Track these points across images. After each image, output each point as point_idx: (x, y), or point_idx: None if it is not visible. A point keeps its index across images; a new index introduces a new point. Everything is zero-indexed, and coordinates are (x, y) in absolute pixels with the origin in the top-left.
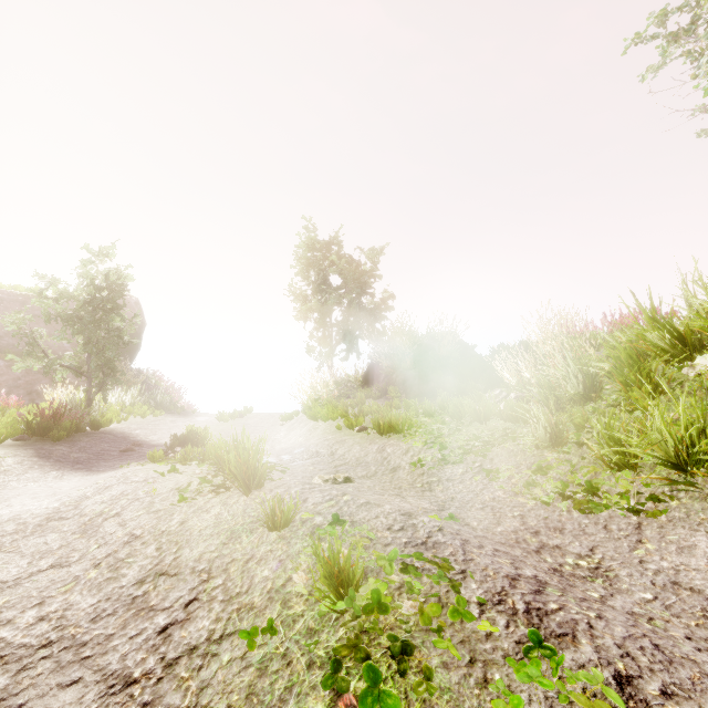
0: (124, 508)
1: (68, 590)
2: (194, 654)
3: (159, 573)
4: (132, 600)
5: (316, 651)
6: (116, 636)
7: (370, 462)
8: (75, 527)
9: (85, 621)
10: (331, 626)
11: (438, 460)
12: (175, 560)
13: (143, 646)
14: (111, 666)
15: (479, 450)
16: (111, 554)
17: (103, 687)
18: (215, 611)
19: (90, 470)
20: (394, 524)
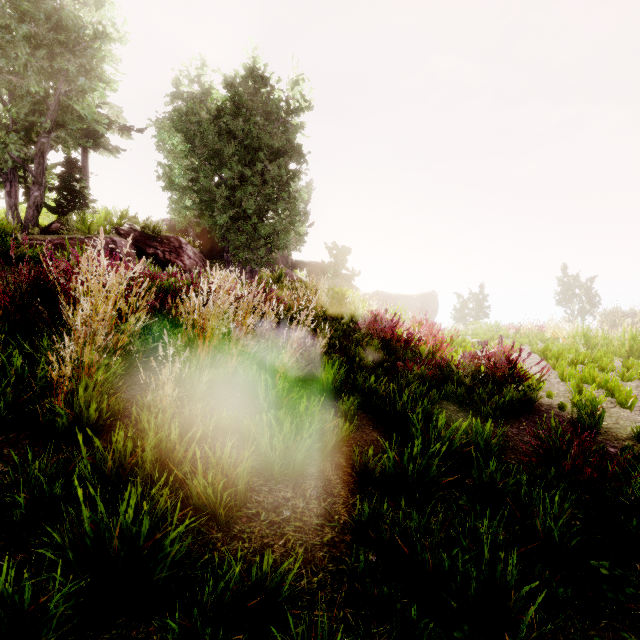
0: None
1: None
2: None
3: None
4: None
5: None
6: None
7: None
8: None
9: None
10: None
11: None
12: None
13: None
14: None
15: None
16: None
17: None
18: None
19: None
20: None
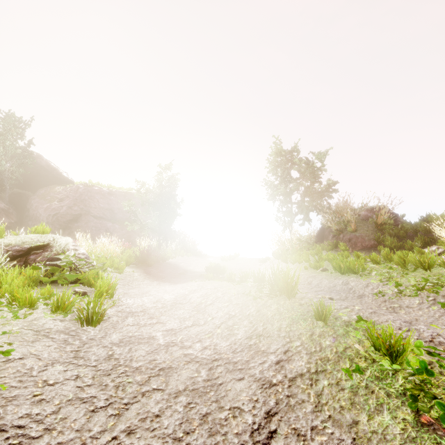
0: (214, 301)
1: (210, 336)
2: (303, 377)
3: (258, 335)
4: (249, 346)
5: (388, 388)
6: (251, 362)
7: (339, 291)
8: (191, 308)
9: (229, 352)
10: (391, 377)
11: (395, 293)
12: (264, 329)
13: (270, 369)
14: (256, 375)
15: (431, 289)
16: (223, 322)
17: (258, 384)
18: (304, 358)
19: (170, 282)
20: (402, 327)
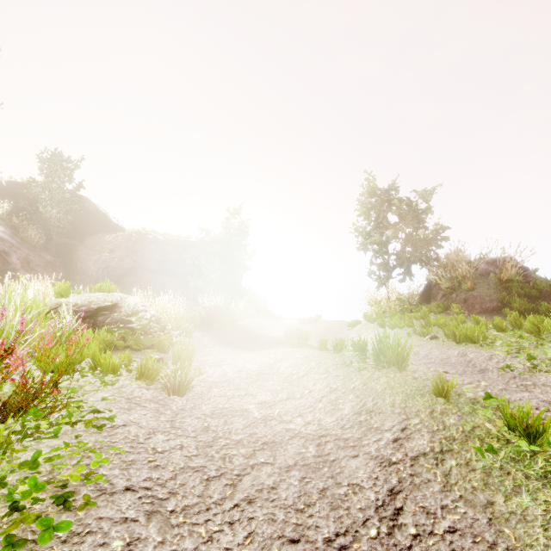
0: (308, 372)
1: (311, 411)
2: (426, 456)
3: (368, 410)
4: (359, 422)
5: (526, 470)
6: (364, 439)
7: (454, 363)
8: (281, 379)
9: (337, 428)
10: (529, 459)
11: (528, 368)
12: (375, 404)
13: (387, 446)
14: (372, 453)
15: None
16: (324, 396)
17: (376, 462)
18: (426, 436)
19: (245, 349)
20: (539, 407)
